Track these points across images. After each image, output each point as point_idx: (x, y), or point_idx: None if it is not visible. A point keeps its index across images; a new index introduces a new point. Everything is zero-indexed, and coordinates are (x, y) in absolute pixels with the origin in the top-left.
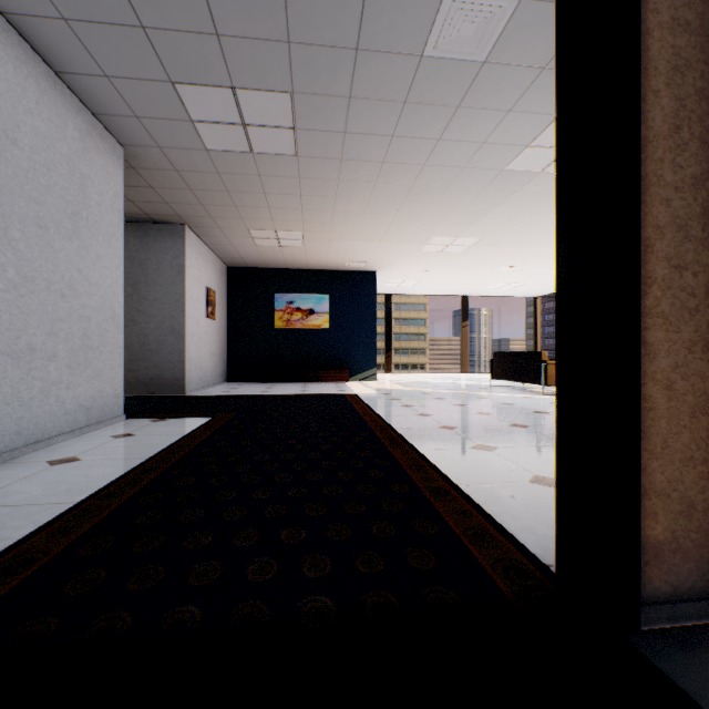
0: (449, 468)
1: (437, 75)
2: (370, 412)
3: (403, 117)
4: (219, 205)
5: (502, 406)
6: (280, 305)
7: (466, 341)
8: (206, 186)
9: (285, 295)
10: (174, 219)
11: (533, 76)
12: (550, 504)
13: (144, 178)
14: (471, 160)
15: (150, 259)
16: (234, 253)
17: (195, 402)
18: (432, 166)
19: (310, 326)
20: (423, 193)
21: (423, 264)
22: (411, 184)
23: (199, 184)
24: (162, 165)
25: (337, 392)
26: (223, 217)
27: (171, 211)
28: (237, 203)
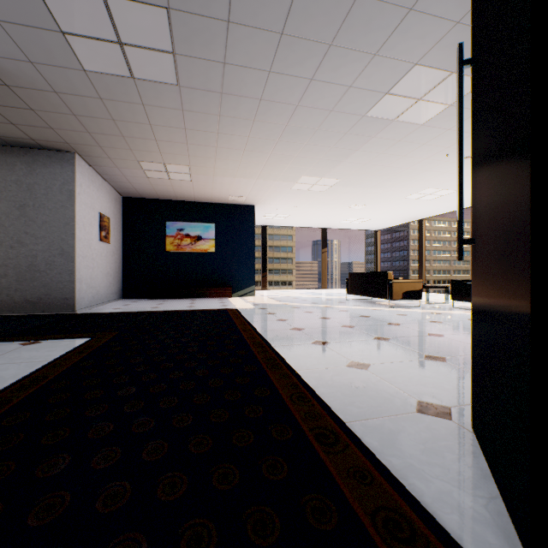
0: (330, 395)
1: (313, 5)
2: (249, 328)
3: (280, 51)
4: (107, 134)
5: (361, 318)
6: (172, 231)
7: (325, 264)
8: (90, 112)
9: (176, 223)
10: (63, 147)
11: (400, 18)
12: (451, 448)
13: (22, 99)
14: (338, 103)
15: (38, 184)
16: (127, 183)
17: (81, 320)
18: (304, 107)
19: (198, 250)
20: (296, 134)
21: (293, 200)
22: (285, 124)
23: (83, 109)
24: (38, 84)
25: (220, 307)
26: (112, 147)
27: (58, 137)
28: (124, 133)
